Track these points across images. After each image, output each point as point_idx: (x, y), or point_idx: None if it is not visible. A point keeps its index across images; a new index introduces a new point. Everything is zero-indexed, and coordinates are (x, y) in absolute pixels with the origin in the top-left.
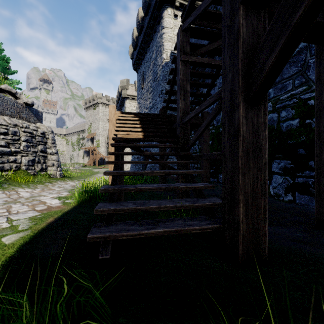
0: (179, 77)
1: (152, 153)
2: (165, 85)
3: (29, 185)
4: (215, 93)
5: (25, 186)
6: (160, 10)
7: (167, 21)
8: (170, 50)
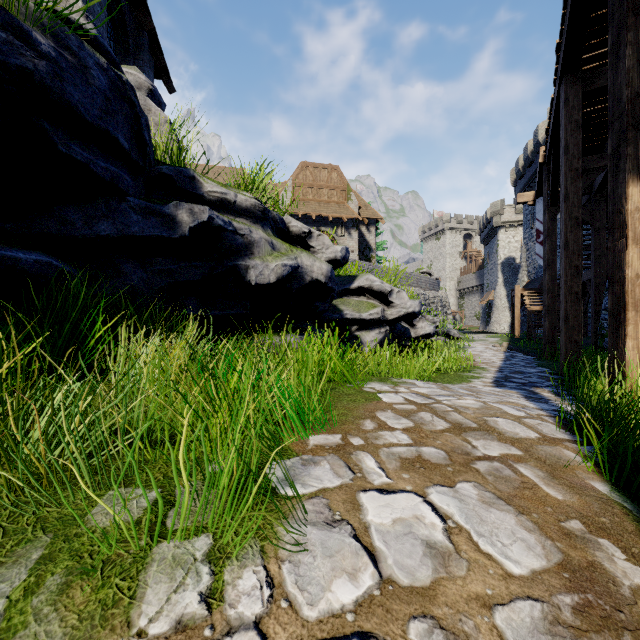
0: None
1: None
2: None
3: None
4: None
5: None
6: None
7: None
8: None
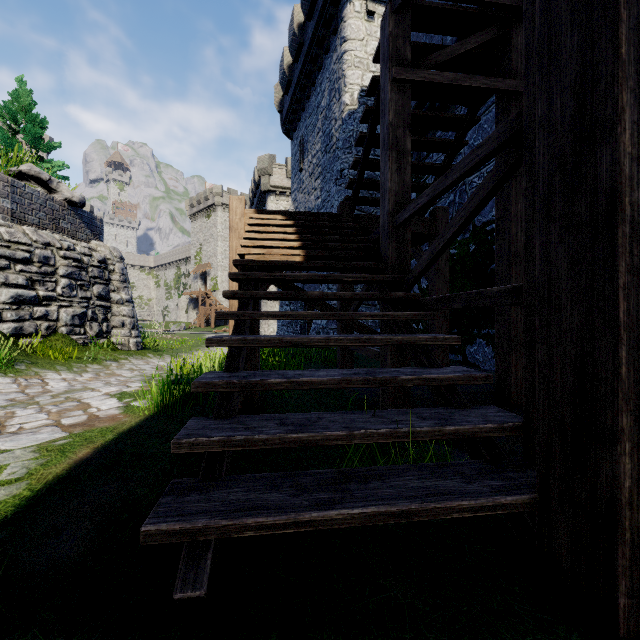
0: (387, 119)
1: (326, 293)
2: (348, 159)
3: (71, 366)
4: (494, 131)
5: (63, 367)
6: (337, 4)
7: (352, 26)
8: (360, 87)
